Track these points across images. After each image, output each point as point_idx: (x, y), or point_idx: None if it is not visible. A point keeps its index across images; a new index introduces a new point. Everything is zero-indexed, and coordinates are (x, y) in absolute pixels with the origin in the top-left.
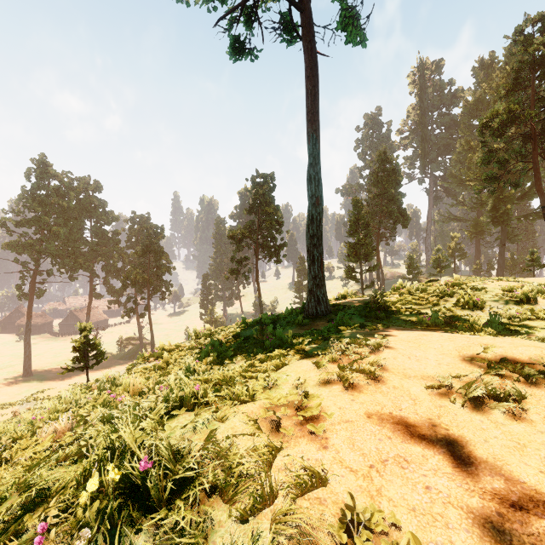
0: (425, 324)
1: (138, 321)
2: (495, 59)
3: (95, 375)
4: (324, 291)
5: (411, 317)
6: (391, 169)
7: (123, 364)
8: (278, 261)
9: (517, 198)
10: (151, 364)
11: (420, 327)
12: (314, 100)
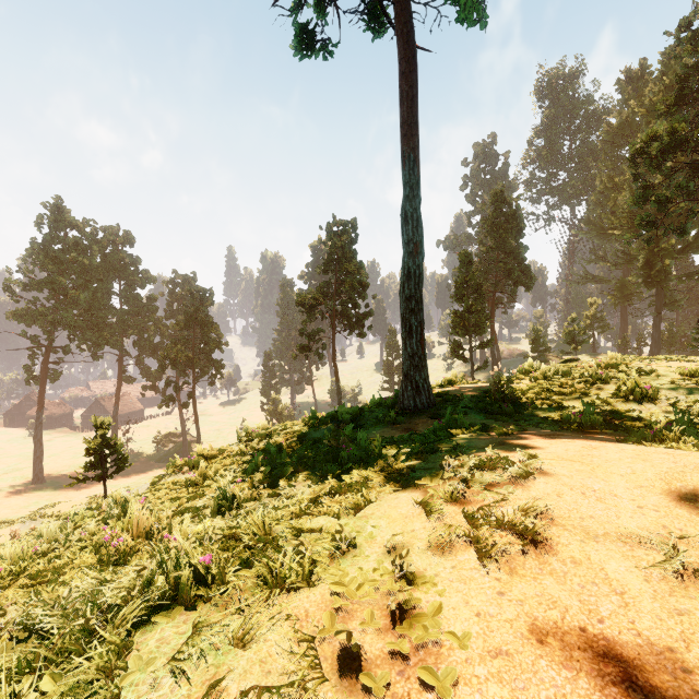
0: (574, 423)
1: (180, 412)
2: (647, 68)
3: (125, 482)
4: (425, 375)
5: (551, 412)
6: (510, 213)
7: (161, 468)
8: (361, 334)
9: (678, 251)
10: (184, 475)
11: (567, 428)
12: (412, 106)
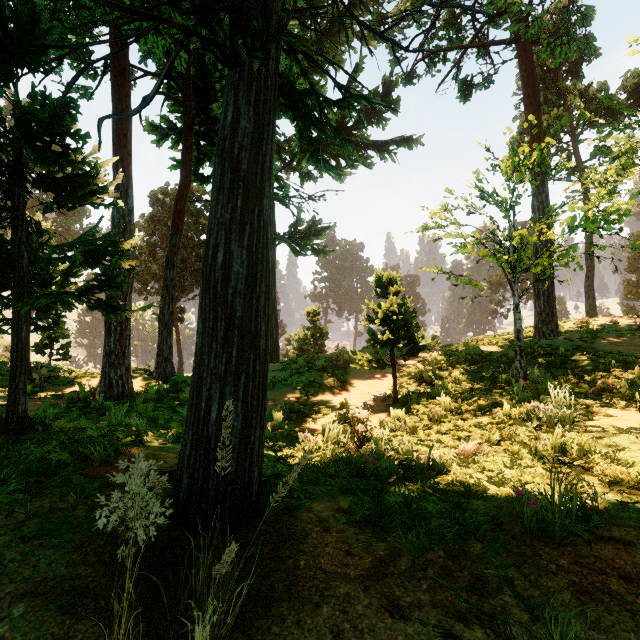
0: None
1: None
2: None
3: None
4: (595, 312)
5: None
6: None
7: None
8: None
9: None
10: None
11: None
12: None
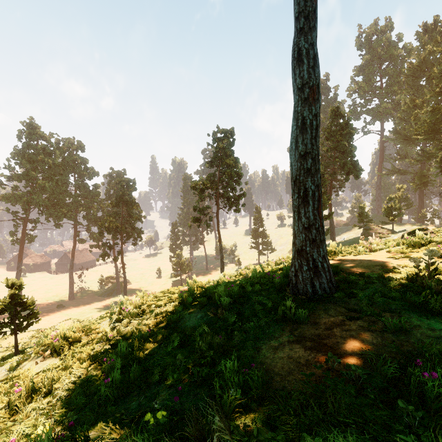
0: None
1: (115, 263)
2: (439, 22)
3: (75, 311)
4: (324, 252)
5: None
6: (344, 123)
7: (101, 301)
8: (237, 210)
9: None
10: (40, 363)
11: None
12: None
